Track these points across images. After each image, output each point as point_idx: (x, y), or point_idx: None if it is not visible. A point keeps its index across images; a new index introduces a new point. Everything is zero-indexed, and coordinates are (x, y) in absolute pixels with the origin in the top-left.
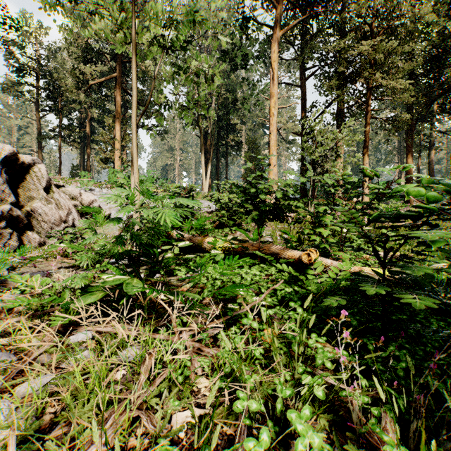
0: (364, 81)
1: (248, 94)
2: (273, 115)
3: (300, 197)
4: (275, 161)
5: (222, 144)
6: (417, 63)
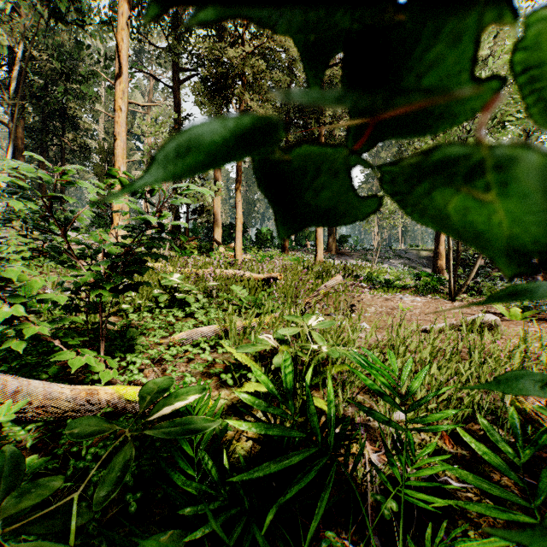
0: (236, 99)
1: (88, 71)
2: (121, 111)
3: (171, 238)
4: None
5: (53, 144)
6: (291, 106)
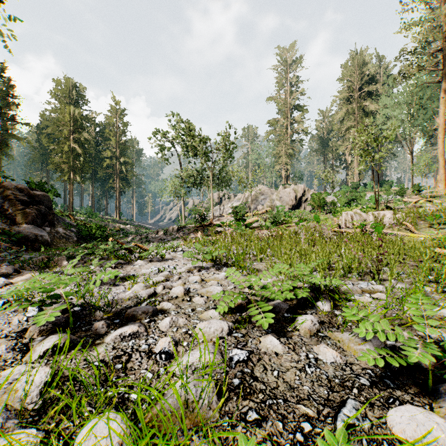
0: None
1: None
2: (438, 138)
3: None
4: (441, 166)
5: None
6: None
